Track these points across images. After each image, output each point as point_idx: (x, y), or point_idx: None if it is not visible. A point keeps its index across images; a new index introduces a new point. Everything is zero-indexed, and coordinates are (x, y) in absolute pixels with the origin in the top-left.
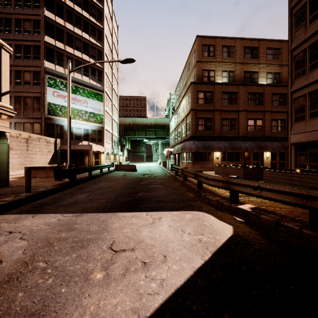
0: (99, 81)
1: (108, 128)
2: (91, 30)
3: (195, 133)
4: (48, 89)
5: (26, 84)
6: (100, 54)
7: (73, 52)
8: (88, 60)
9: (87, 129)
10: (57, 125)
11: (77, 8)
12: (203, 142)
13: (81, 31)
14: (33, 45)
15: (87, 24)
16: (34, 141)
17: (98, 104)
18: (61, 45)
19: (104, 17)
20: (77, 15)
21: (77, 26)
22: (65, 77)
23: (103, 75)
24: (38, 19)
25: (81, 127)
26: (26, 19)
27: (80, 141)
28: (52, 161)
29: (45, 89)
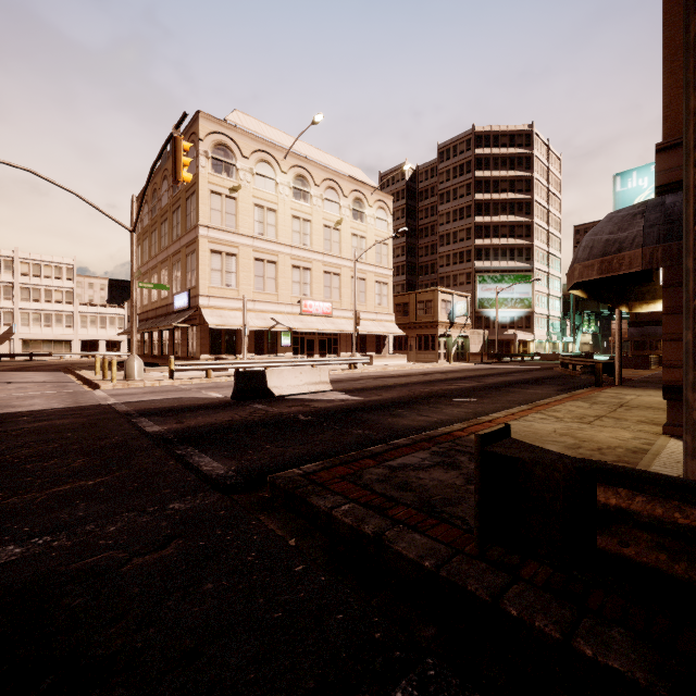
0: (527, 260)
1: (539, 311)
2: (518, 208)
3: (635, 318)
4: (477, 286)
5: (460, 285)
6: (528, 230)
7: (499, 242)
8: (514, 243)
9: (513, 317)
10: (485, 317)
11: (503, 195)
12: (641, 329)
13: (506, 216)
14: (465, 250)
15: (513, 204)
16: (470, 335)
17: (525, 287)
18: (488, 241)
19: (533, 184)
20: (502, 202)
21: (503, 213)
22: (491, 270)
23: (532, 252)
24: (469, 227)
25: (506, 316)
26: (461, 229)
27: (506, 330)
28: (482, 350)
29: (475, 287)
